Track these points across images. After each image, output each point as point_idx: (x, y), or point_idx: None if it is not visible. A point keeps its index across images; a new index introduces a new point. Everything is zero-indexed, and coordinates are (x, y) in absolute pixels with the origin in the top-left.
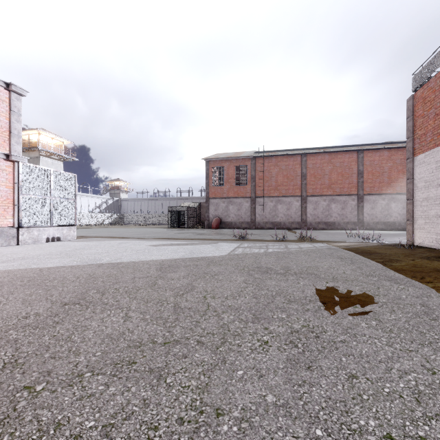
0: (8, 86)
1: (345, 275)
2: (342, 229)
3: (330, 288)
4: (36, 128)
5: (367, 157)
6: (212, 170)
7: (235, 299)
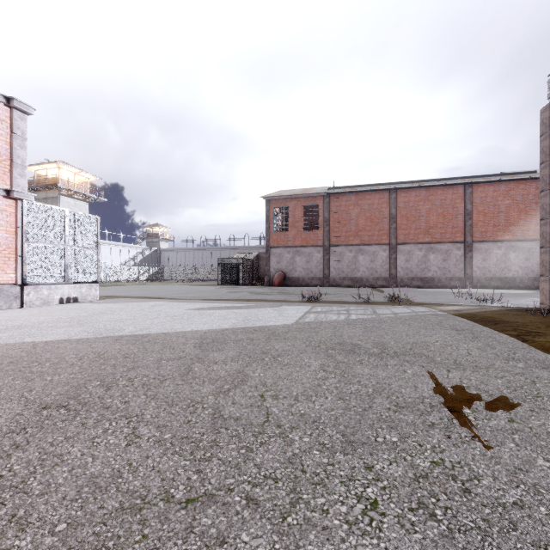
0: (9, 102)
1: (472, 358)
2: (443, 287)
3: (456, 381)
4: (55, 161)
5: (477, 193)
6: (273, 212)
7: (310, 401)
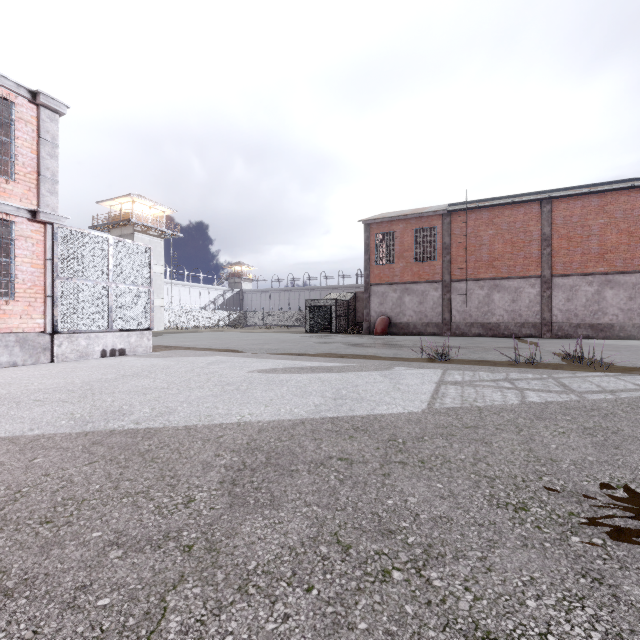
0: (35, 98)
1: None
2: (628, 338)
3: None
4: (129, 194)
5: None
6: (374, 239)
7: None
